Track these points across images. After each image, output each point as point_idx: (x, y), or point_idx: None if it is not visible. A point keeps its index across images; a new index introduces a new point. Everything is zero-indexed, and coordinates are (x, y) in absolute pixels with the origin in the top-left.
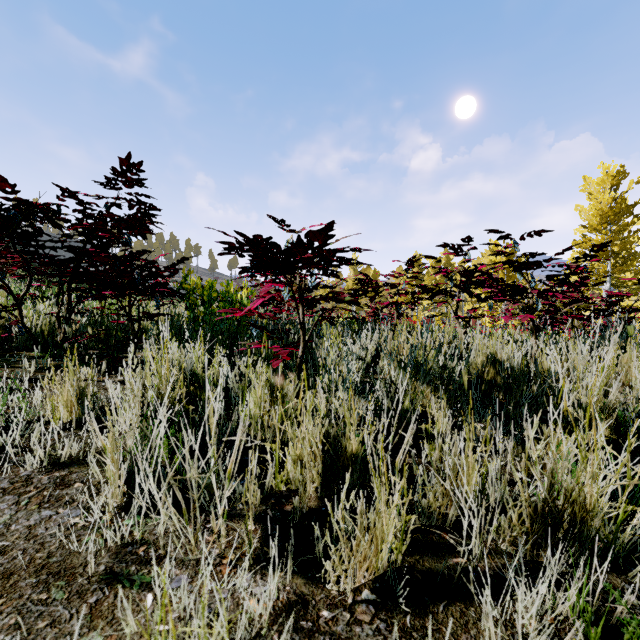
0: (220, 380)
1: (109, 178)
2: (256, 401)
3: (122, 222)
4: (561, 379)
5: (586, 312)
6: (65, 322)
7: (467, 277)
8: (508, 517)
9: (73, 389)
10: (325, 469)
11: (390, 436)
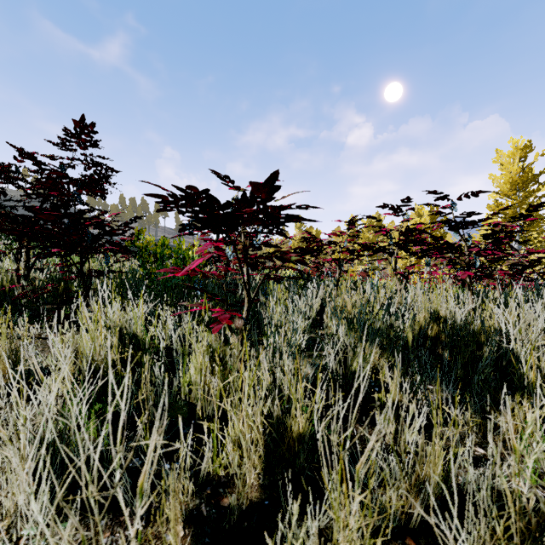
0: (128, 368)
1: (63, 139)
2: (197, 367)
3: (79, 183)
4: (512, 340)
5: (497, 266)
6: (24, 278)
7: (406, 236)
8: (490, 527)
9: (6, 352)
10: (268, 454)
11: (347, 431)
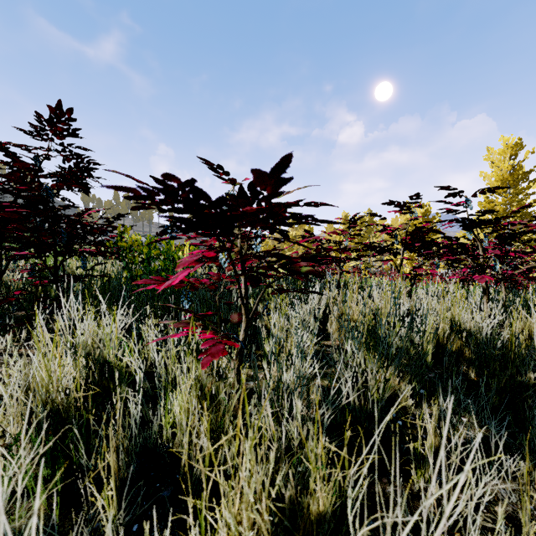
0: (37, 503)
1: (36, 127)
2: (182, 405)
3: (57, 177)
4: None
5: None
6: None
7: (416, 235)
8: None
9: None
10: None
11: None
